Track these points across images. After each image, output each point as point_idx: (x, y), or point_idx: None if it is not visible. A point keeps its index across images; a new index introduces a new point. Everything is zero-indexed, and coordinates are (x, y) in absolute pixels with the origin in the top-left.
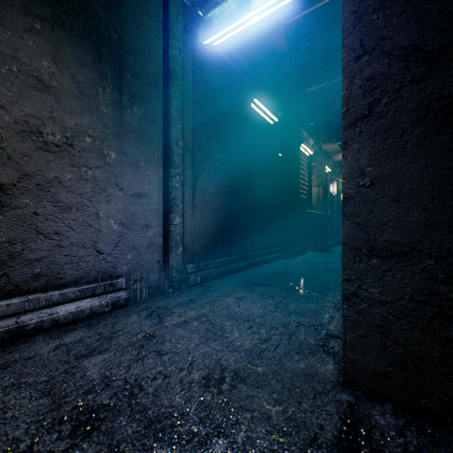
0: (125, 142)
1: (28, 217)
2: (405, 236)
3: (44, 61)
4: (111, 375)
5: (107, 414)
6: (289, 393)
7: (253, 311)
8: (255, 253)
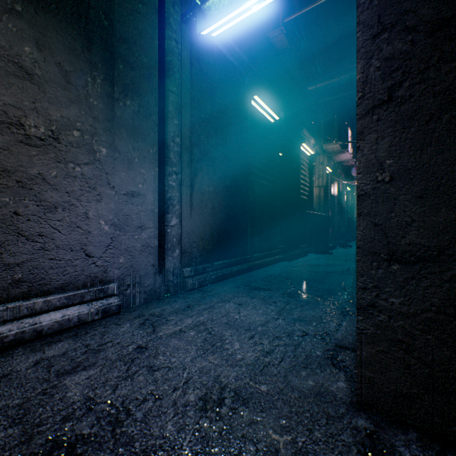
0: (117, 137)
1: (7, 217)
2: (432, 239)
3: (26, 47)
4: (95, 396)
5: (86, 448)
6: (298, 418)
7: (254, 318)
8: (256, 256)
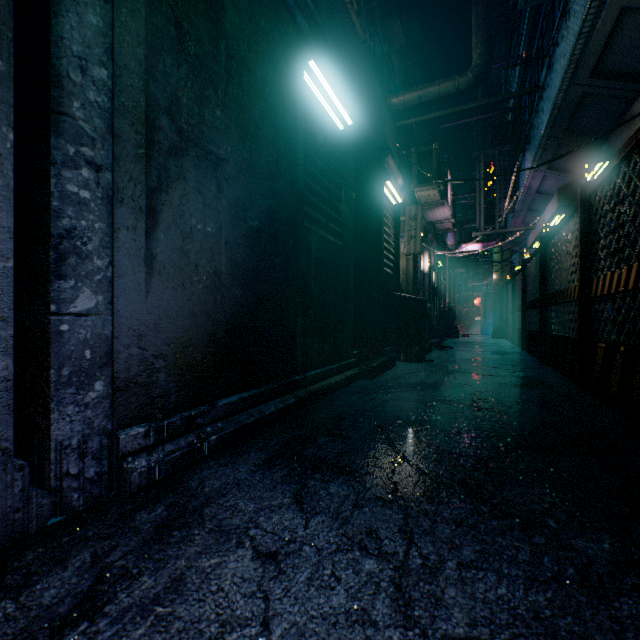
0: None
1: None
2: None
3: None
4: None
5: None
6: None
7: None
8: (313, 374)
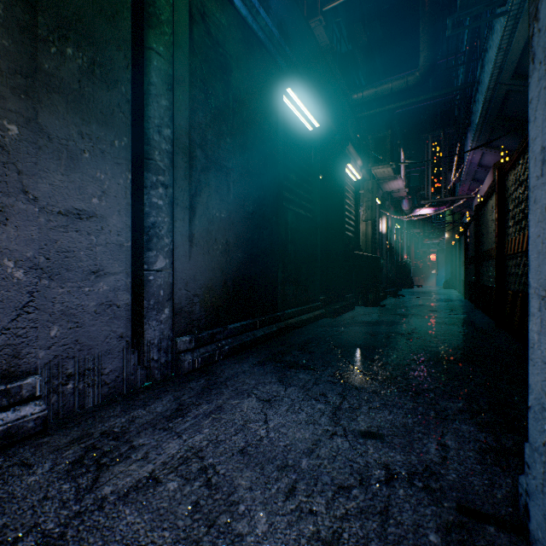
0: (45, 109)
1: None
2: None
3: None
4: None
5: None
6: None
7: (293, 434)
8: (289, 312)
